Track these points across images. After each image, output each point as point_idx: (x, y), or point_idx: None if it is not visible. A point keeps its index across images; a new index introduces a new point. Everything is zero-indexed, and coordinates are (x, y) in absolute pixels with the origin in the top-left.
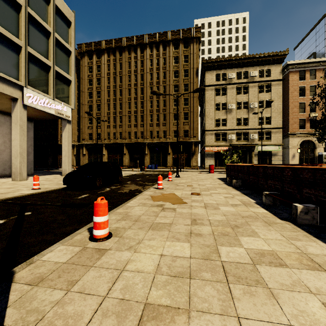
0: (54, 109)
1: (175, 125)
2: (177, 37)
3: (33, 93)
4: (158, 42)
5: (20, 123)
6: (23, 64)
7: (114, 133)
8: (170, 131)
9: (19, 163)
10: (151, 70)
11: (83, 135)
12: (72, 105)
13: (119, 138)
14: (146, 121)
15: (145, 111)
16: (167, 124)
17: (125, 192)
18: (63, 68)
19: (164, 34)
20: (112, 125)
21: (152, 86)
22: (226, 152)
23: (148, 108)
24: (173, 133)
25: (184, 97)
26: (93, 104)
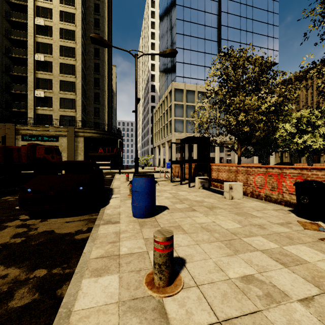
0: None
1: None
2: None
3: None
4: None
5: None
6: None
7: None
8: None
9: (256, 162)
10: None
11: None
12: None
13: None
14: None
15: None
16: None
17: None
18: None
19: None
20: None
21: None
22: None
23: None
24: None
25: None
26: None
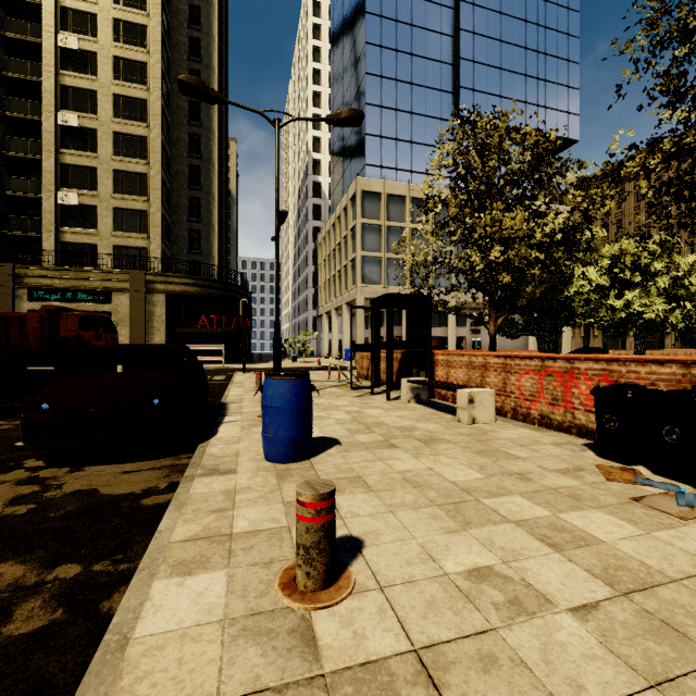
0: None
1: None
2: None
3: None
4: None
5: None
6: None
7: None
8: None
9: (532, 348)
10: None
11: None
12: None
13: None
14: None
15: None
16: None
17: None
18: None
19: None
20: None
21: None
22: None
23: None
24: None
25: None
26: None
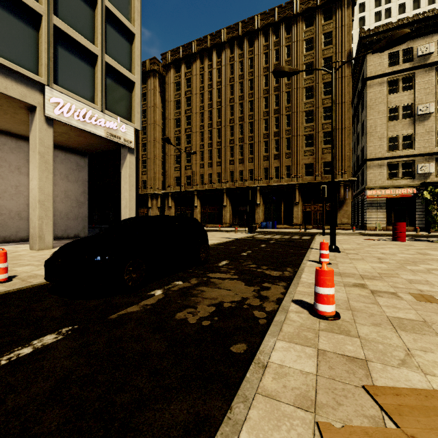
0: (104, 128)
1: (308, 154)
2: (311, 5)
3: (65, 98)
4: (278, 22)
5: (39, 149)
6: (44, 46)
7: (210, 174)
8: (298, 165)
9: (37, 219)
10: (266, 70)
11: (169, 180)
12: (136, 123)
13: (217, 182)
14: (258, 153)
15: (257, 137)
16: (293, 155)
17: (195, 329)
18: (122, 62)
19: (288, 6)
20: (206, 163)
21: (267, 95)
22: (413, 198)
23: (261, 132)
24: (304, 169)
25: (323, 106)
26: (182, 134)
